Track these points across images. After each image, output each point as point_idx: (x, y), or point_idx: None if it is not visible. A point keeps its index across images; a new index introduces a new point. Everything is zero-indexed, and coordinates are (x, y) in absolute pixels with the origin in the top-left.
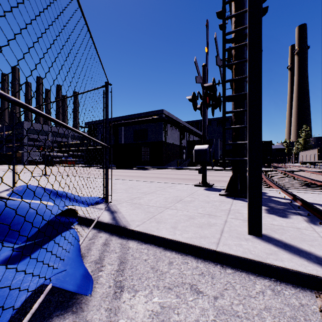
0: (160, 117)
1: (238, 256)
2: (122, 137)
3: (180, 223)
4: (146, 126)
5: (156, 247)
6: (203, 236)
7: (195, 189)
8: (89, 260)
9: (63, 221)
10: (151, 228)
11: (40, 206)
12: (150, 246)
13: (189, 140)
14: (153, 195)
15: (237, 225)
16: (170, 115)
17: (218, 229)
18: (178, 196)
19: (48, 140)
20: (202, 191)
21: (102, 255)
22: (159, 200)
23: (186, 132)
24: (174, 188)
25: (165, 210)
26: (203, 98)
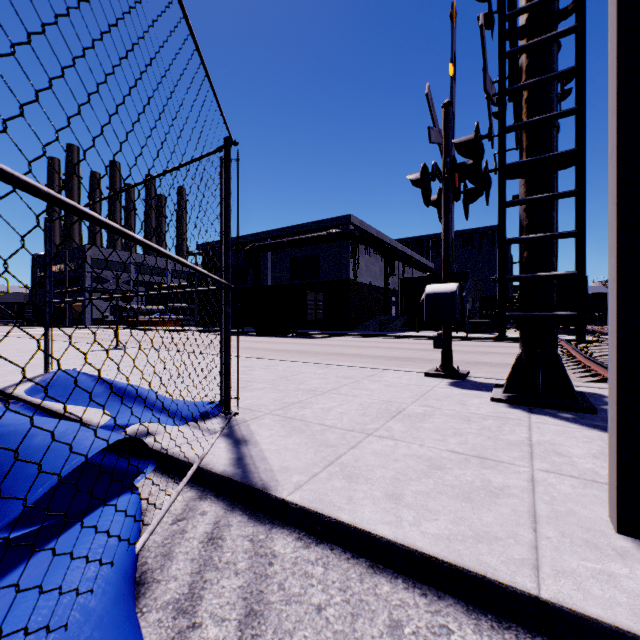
0: (345, 231)
1: (623, 631)
2: (268, 273)
3: (409, 483)
4: (315, 250)
5: (347, 557)
6: (482, 534)
7: (429, 383)
8: (161, 600)
9: (116, 467)
10: (333, 496)
11: (59, 429)
12: (330, 552)
13: (405, 278)
14: (334, 399)
15: (569, 495)
16: (365, 226)
17: (519, 509)
18: (392, 402)
19: (122, 279)
20: (445, 390)
21: (198, 580)
22: (348, 411)
23: (397, 260)
24: (379, 381)
25: (364, 438)
26: (445, 178)
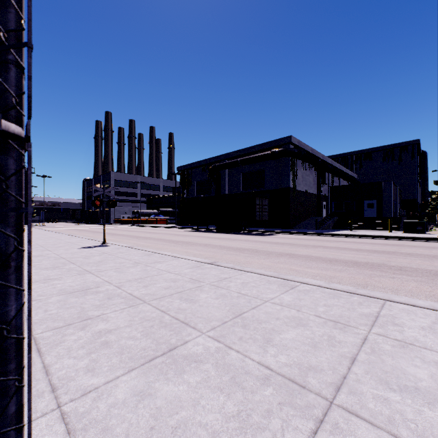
0: (286, 149)
1: None
2: (226, 185)
3: None
4: (261, 166)
5: None
6: None
7: None
8: None
9: None
10: None
11: None
12: None
13: (334, 186)
14: None
15: None
16: (302, 145)
17: None
18: None
19: (109, 189)
20: None
21: None
22: None
23: (328, 172)
24: (413, 348)
25: None
26: None
